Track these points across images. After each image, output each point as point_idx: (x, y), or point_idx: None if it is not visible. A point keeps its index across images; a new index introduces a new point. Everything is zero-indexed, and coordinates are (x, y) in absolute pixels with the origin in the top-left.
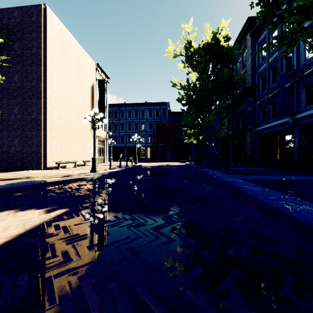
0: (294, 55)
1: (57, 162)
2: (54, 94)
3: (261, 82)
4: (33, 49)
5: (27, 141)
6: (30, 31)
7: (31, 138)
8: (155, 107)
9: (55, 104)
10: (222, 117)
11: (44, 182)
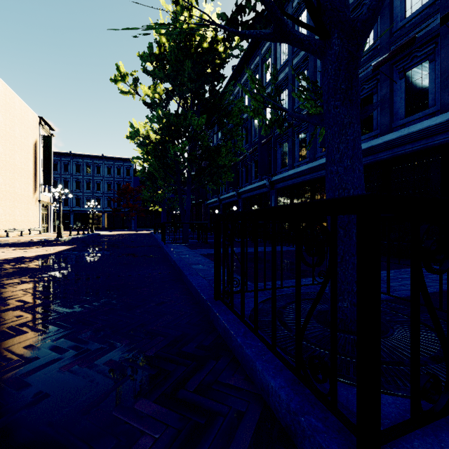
0: None
1: (7, 230)
2: None
3: None
4: None
5: None
6: None
7: None
8: (116, 163)
9: (1, 170)
10: None
11: (36, 241)
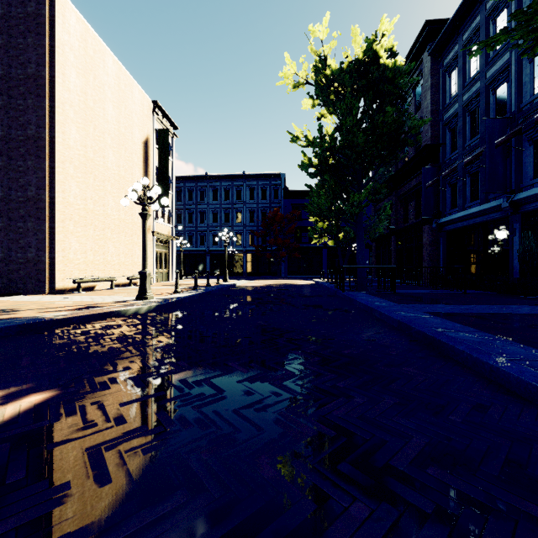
0: (512, 87)
1: (77, 280)
2: (71, 152)
3: (449, 137)
4: (30, 66)
5: (18, 239)
6: (24, 32)
7: (26, 234)
8: (261, 183)
9: (74, 171)
10: (378, 199)
11: (33, 321)
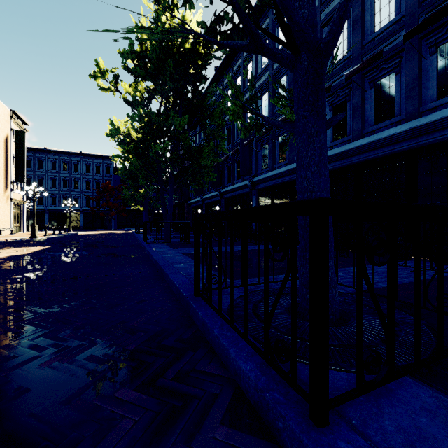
0: None
1: None
2: None
3: None
4: None
5: None
6: None
7: None
8: (95, 161)
9: None
10: None
11: (8, 241)
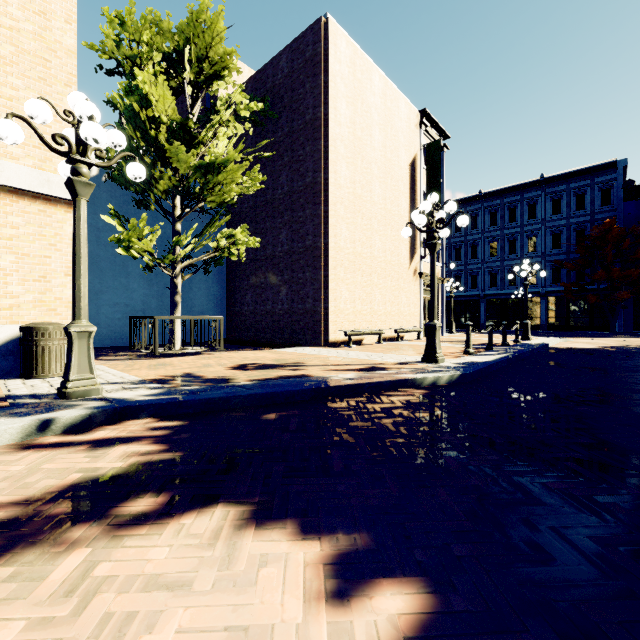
0: None
1: (347, 332)
2: (341, 191)
3: None
4: (308, 112)
5: (299, 290)
6: (303, 81)
7: (304, 284)
8: (573, 185)
9: (344, 212)
10: None
11: (325, 385)
